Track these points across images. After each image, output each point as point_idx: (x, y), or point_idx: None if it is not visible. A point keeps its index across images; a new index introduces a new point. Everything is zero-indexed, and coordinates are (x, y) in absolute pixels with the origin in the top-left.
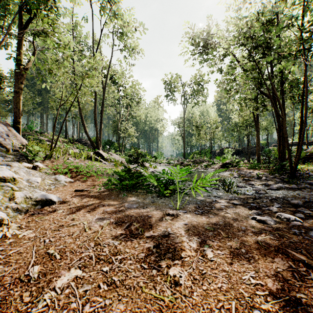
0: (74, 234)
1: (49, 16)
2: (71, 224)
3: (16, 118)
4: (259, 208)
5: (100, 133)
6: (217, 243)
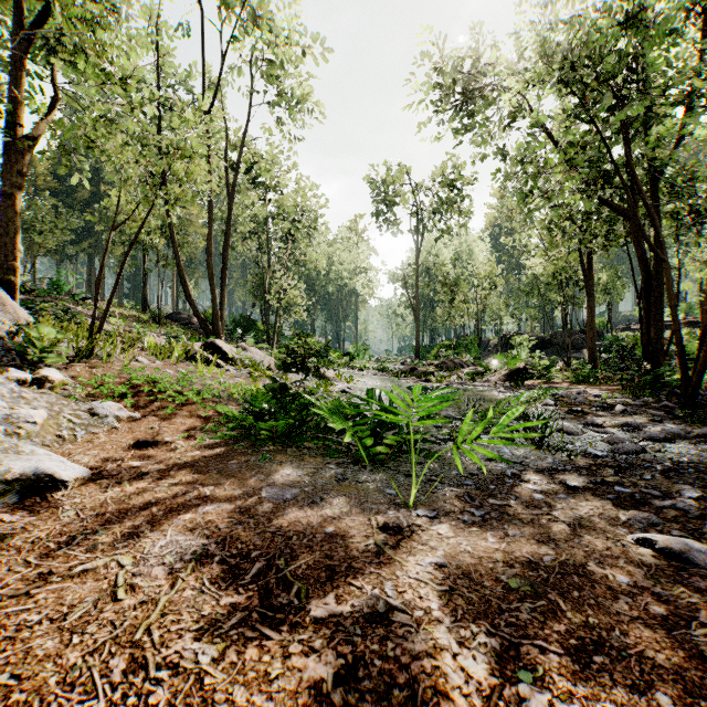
0: (72, 616)
1: (87, 7)
2: (78, 570)
3: (6, 260)
4: (645, 502)
5: (222, 299)
6: (561, 658)
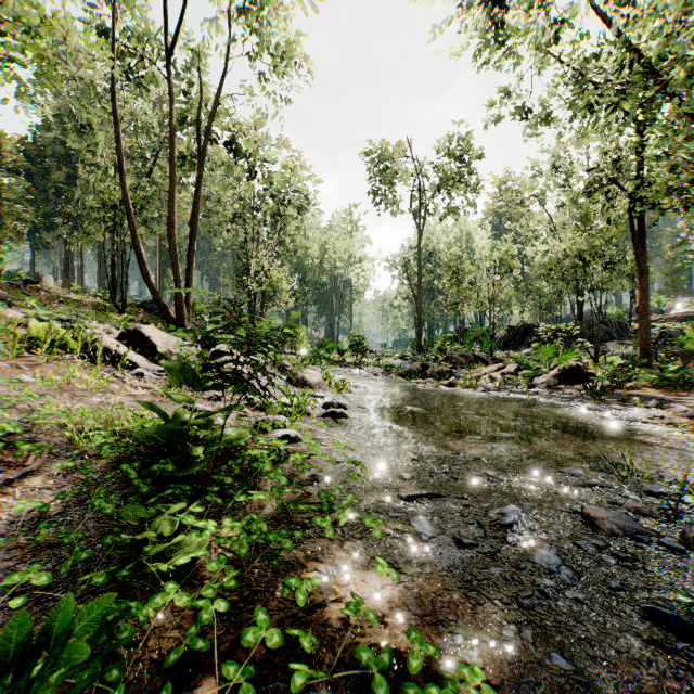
0: None
1: None
2: None
3: None
4: None
5: (188, 280)
6: None
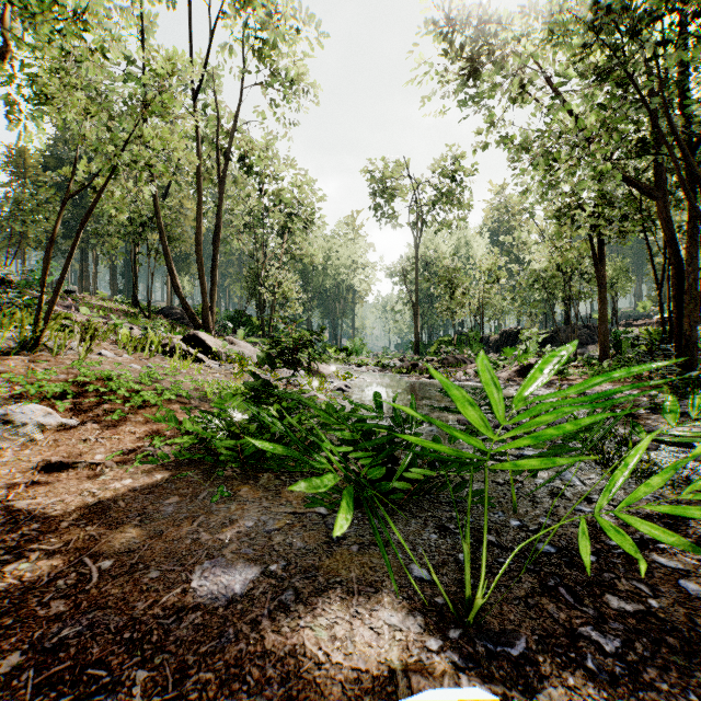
0: None
1: None
2: None
3: None
4: None
5: (212, 291)
6: None
